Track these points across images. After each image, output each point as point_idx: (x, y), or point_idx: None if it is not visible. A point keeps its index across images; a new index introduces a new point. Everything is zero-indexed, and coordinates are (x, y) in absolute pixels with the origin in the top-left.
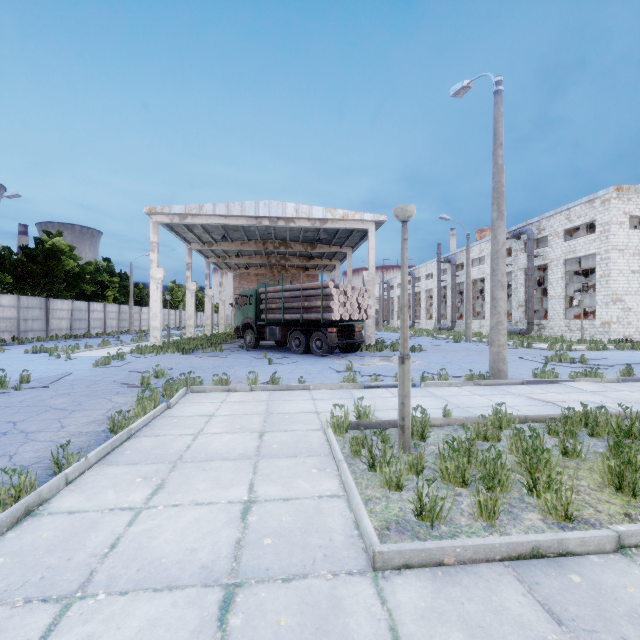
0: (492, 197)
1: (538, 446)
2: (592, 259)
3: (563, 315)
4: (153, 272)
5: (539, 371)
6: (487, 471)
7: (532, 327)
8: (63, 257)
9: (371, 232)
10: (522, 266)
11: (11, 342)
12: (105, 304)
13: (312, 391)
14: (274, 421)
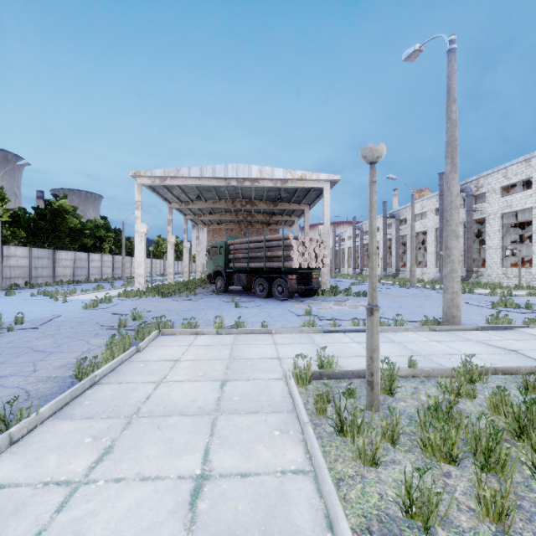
0: (446, 151)
1: (533, 413)
2: (524, 213)
3: (500, 263)
4: (138, 227)
5: (492, 317)
6: (482, 448)
7: (471, 274)
8: (68, 216)
9: (326, 190)
10: (461, 220)
11: (24, 286)
12: (102, 255)
13: (274, 335)
14: (236, 368)
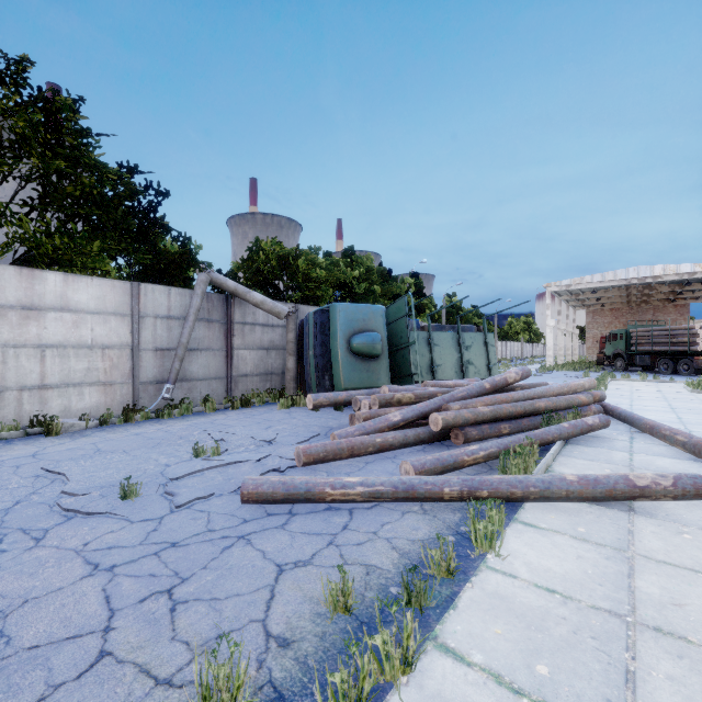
0: None
1: None
2: None
3: None
4: (548, 322)
5: None
6: None
7: None
8: None
9: None
10: None
11: None
12: None
13: (678, 383)
14: (660, 385)
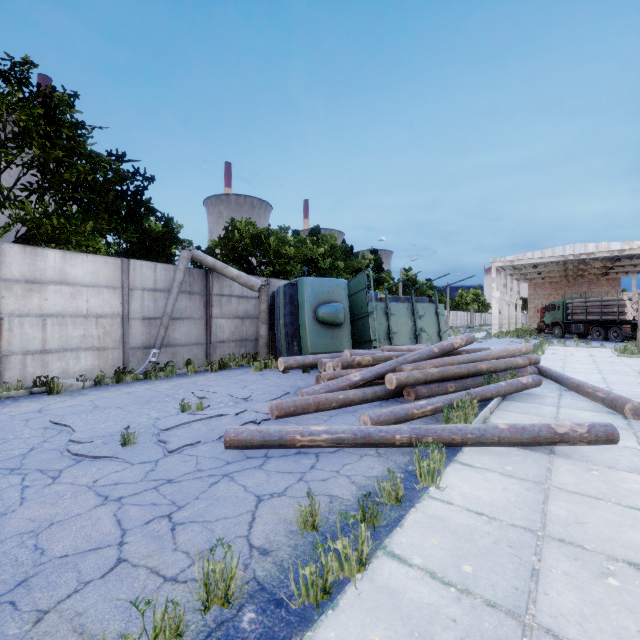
0: None
1: None
2: None
3: None
4: (493, 294)
5: None
6: None
7: None
8: None
9: None
10: None
11: None
12: None
13: (607, 348)
14: (591, 350)
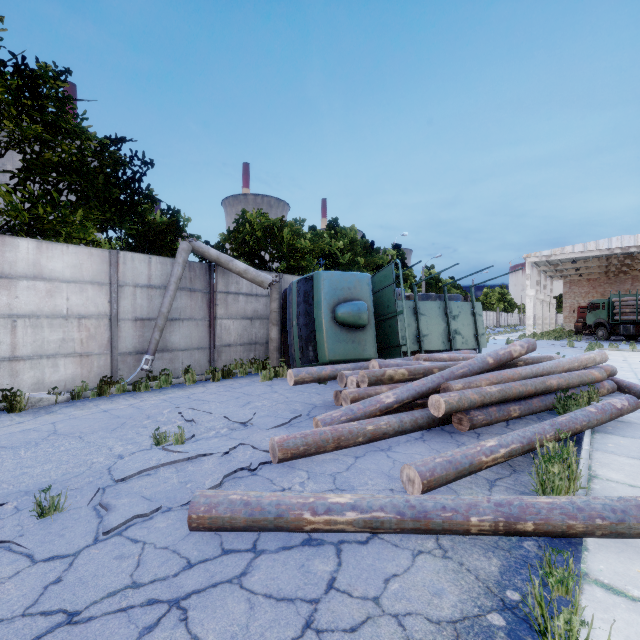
0: None
1: None
2: None
3: None
4: (527, 292)
5: None
6: None
7: None
8: None
9: None
10: None
11: None
12: None
13: None
14: None
